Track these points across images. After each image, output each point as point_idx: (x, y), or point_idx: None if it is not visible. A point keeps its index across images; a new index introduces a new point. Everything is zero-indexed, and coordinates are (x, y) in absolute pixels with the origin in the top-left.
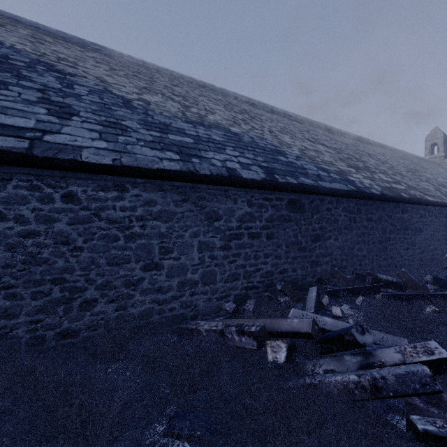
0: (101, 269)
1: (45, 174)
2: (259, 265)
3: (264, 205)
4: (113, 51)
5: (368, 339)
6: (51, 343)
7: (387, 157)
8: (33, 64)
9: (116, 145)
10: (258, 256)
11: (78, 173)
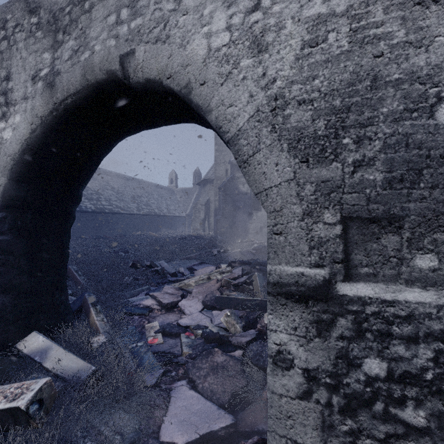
0: None
1: None
2: None
3: None
4: None
5: None
6: None
7: (127, 189)
8: None
9: None
10: None
11: None
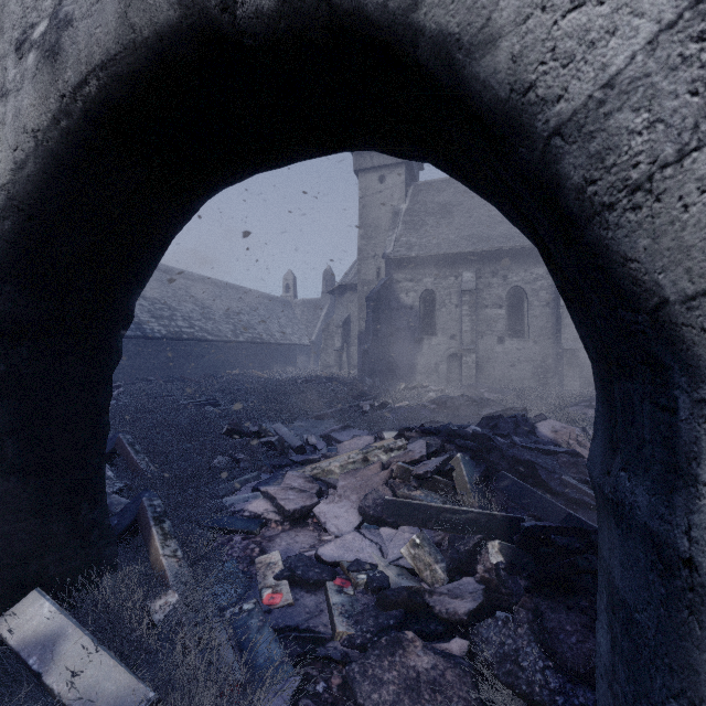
0: None
1: None
2: None
3: None
4: None
5: None
6: None
7: (218, 301)
8: None
9: None
10: None
11: None
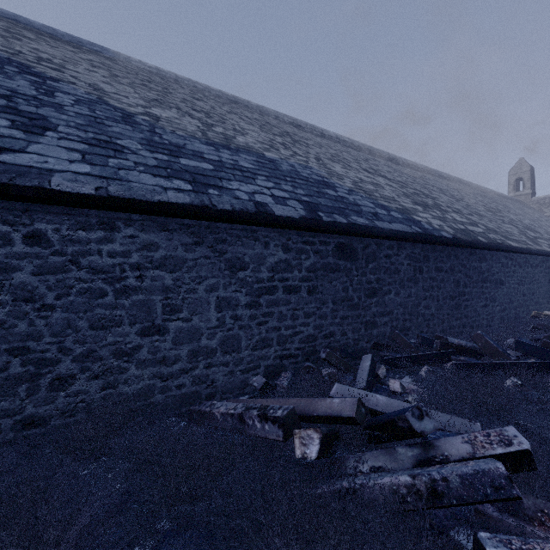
0: (81, 334)
1: (0, 207)
2: (298, 327)
3: (304, 251)
4: (118, 54)
5: (427, 426)
6: (8, 435)
7: (462, 193)
8: (1, 64)
9: (105, 170)
10: (297, 316)
11: (48, 206)
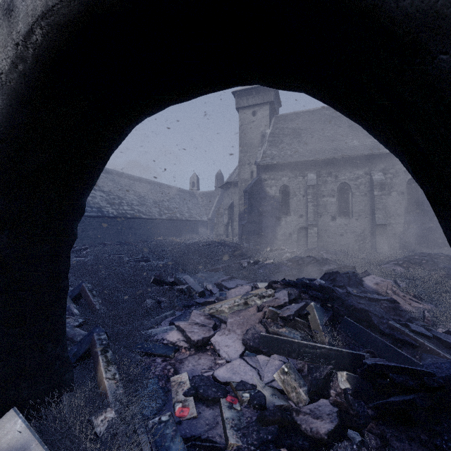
0: None
1: None
2: None
3: None
4: None
5: (75, 246)
6: None
7: (149, 193)
8: None
9: None
10: None
11: None
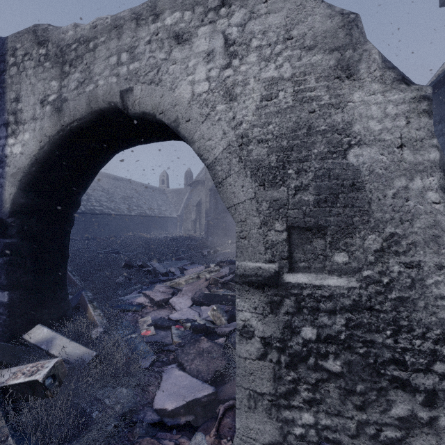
0: None
1: None
2: None
3: None
4: None
5: None
6: None
7: (118, 189)
8: None
9: None
10: None
11: None
